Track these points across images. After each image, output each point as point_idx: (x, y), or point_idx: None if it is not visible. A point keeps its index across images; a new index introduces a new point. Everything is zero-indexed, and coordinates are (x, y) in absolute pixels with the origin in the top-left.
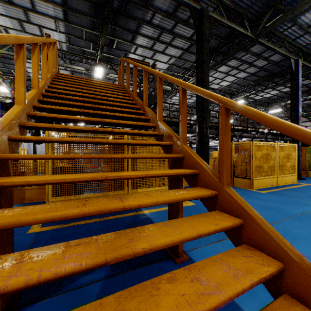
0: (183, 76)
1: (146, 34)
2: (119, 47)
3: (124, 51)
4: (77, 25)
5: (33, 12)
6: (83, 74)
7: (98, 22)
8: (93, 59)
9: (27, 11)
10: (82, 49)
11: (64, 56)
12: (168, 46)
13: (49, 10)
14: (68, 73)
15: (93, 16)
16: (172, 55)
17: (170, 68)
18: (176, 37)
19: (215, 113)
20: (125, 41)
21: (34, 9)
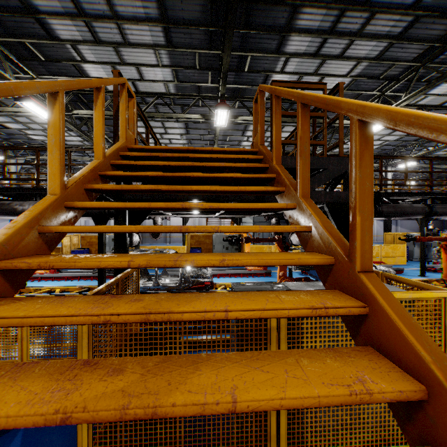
0: (383, 93)
1: (308, 26)
2: (254, 68)
3: (263, 72)
4: (186, 48)
5: (125, 45)
6: (201, 122)
7: (218, 30)
8: (213, 97)
9: (119, 47)
10: (196, 86)
11: (174, 102)
12: (356, 39)
13: (145, 35)
14: (181, 125)
15: (208, 23)
16: (361, 57)
17: (354, 84)
18: (377, 13)
19: (446, 155)
20: (265, 53)
21: (125, 40)
